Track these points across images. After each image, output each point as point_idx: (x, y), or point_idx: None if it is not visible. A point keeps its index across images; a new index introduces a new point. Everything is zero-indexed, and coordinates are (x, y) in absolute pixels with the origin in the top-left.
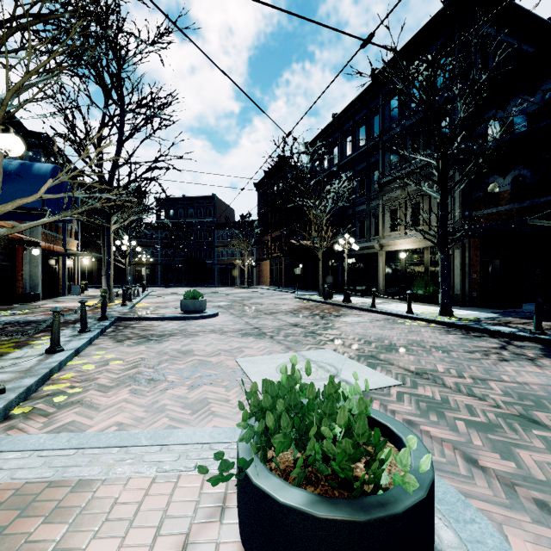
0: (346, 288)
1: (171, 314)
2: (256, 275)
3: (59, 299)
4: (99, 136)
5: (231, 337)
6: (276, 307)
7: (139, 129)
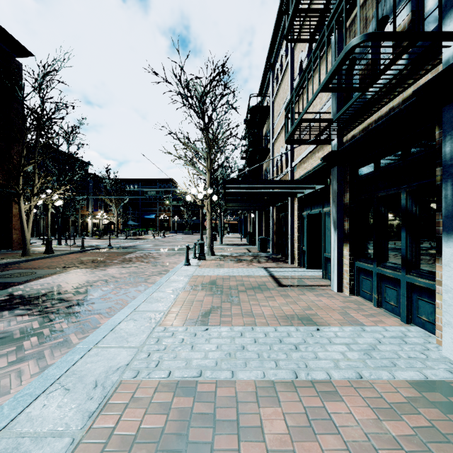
0: None
1: None
2: None
3: None
4: None
5: None
6: None
7: None
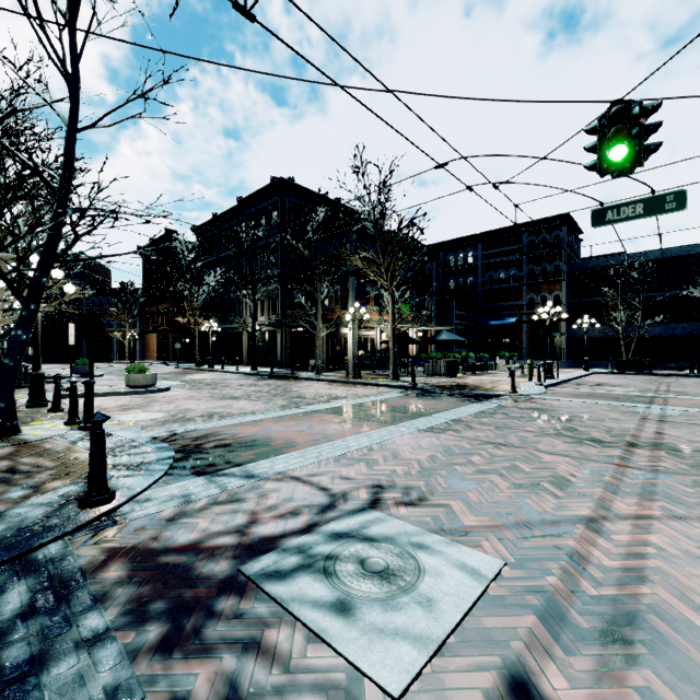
0: (209, 358)
1: (66, 375)
2: (140, 349)
3: None
4: None
5: (117, 381)
6: None
7: None
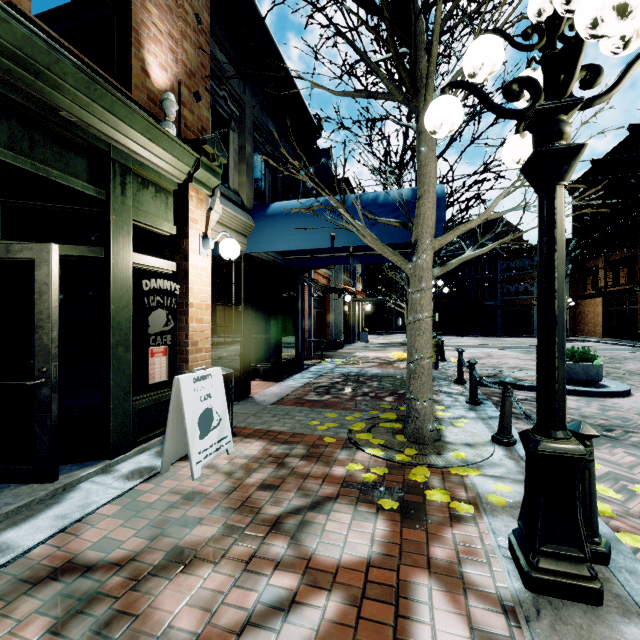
0: None
1: None
2: (569, 320)
3: (355, 346)
4: (400, 164)
5: None
6: None
7: (456, 137)
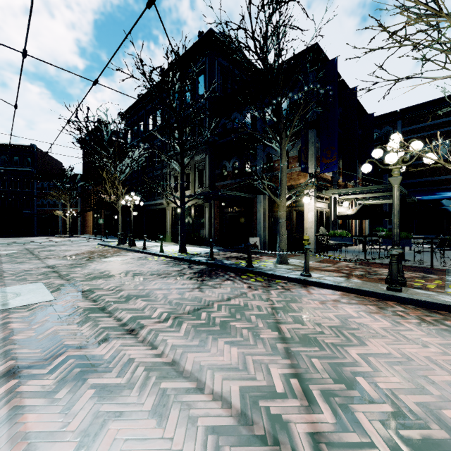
0: (130, 235)
1: None
2: (80, 224)
3: None
4: None
5: None
6: (61, 253)
7: None
